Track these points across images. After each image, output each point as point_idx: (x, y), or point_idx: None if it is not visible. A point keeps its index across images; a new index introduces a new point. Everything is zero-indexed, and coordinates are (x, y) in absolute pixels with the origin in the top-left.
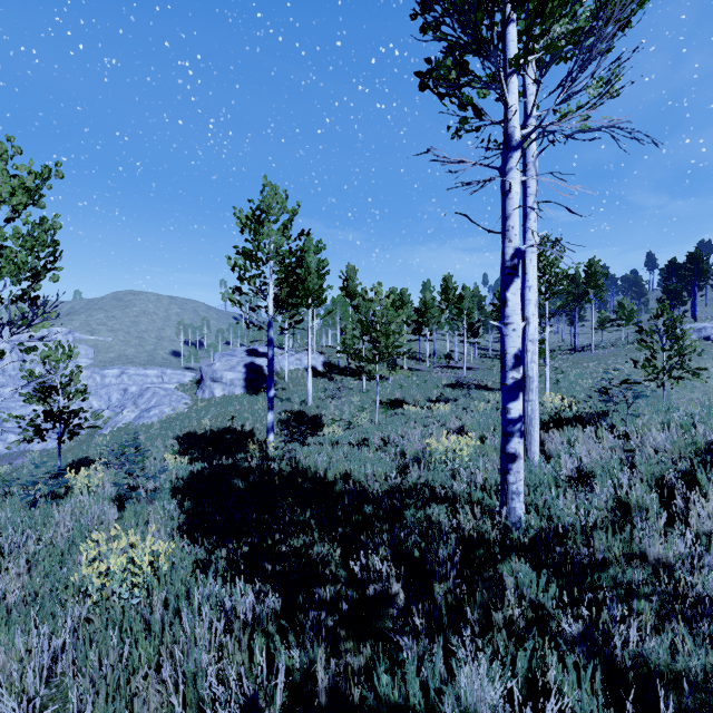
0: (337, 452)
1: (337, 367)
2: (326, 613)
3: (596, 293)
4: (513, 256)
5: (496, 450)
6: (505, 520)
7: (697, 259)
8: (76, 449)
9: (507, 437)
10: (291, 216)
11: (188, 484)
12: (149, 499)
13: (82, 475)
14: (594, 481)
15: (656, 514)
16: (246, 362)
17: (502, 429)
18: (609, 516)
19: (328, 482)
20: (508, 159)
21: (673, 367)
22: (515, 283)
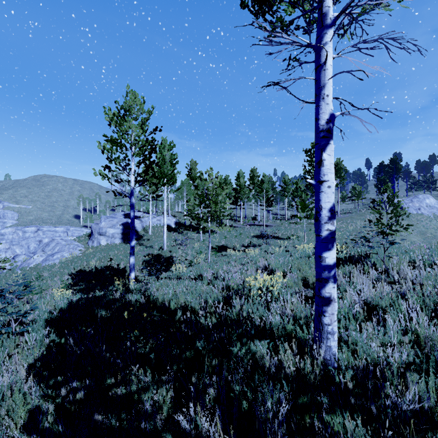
0: (179, 286)
1: (184, 225)
2: None
3: (341, 180)
4: (327, 121)
5: (295, 283)
6: (322, 359)
7: (395, 162)
8: None
9: (322, 282)
10: (148, 116)
11: (61, 315)
12: (22, 331)
13: None
14: (387, 315)
15: None
16: (123, 222)
17: (318, 275)
18: (413, 352)
19: (171, 311)
20: (323, 35)
21: (392, 224)
22: (329, 145)
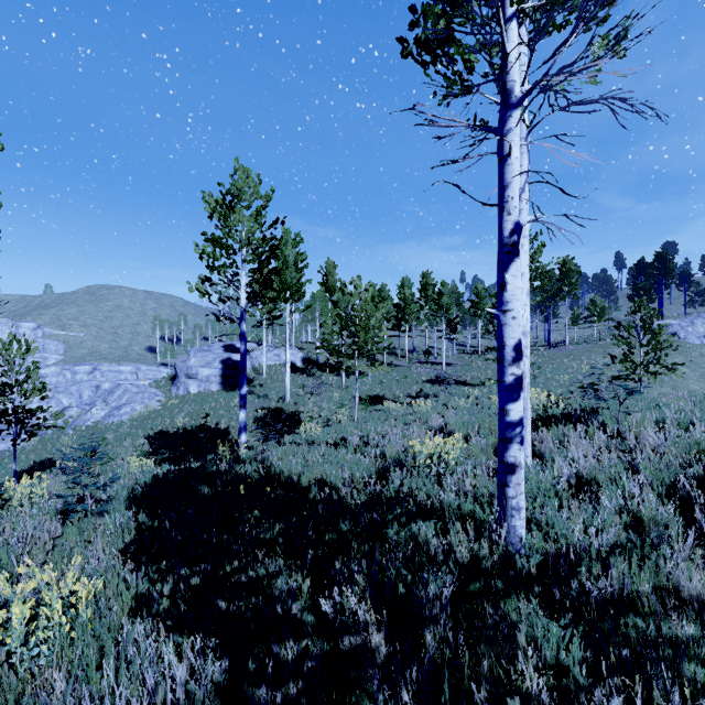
0: (312, 454)
1: (316, 362)
2: (287, 678)
3: (570, 290)
4: (512, 232)
5: (482, 451)
6: (504, 542)
7: (664, 258)
8: (40, 449)
9: (506, 443)
10: (265, 203)
11: (148, 491)
12: (100, 511)
13: (23, 484)
14: (600, 491)
15: (677, 531)
16: (223, 358)
17: (500, 434)
18: (625, 535)
19: (302, 488)
20: (507, 119)
21: (650, 362)
22: (515, 263)
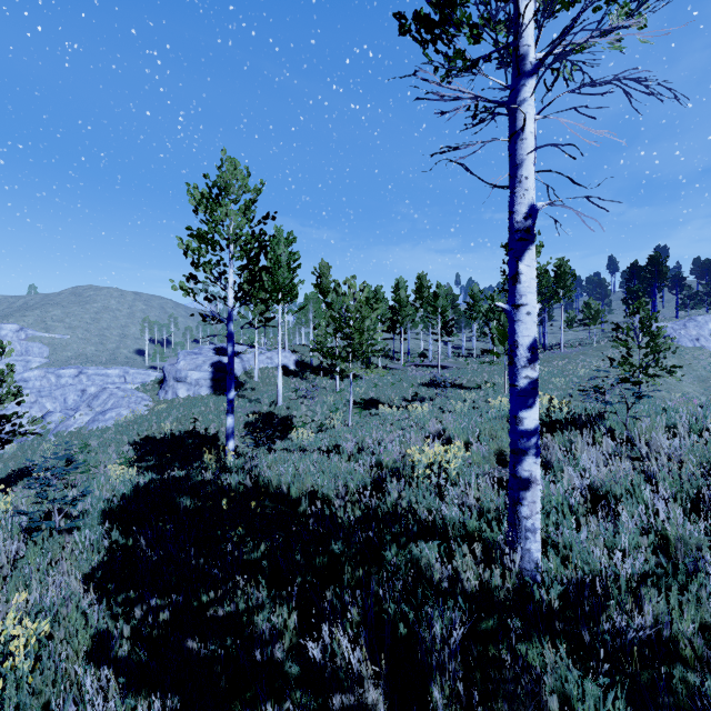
0: (304, 462)
1: (309, 365)
2: None
3: (565, 293)
4: (526, 216)
5: (484, 459)
6: (517, 568)
7: (658, 261)
8: (19, 457)
9: (519, 455)
10: (254, 197)
11: (125, 504)
12: (69, 528)
13: None
14: (620, 507)
15: None
16: (213, 361)
17: (512, 445)
18: (654, 559)
19: (291, 500)
20: (520, 88)
21: (649, 364)
22: (529, 251)
